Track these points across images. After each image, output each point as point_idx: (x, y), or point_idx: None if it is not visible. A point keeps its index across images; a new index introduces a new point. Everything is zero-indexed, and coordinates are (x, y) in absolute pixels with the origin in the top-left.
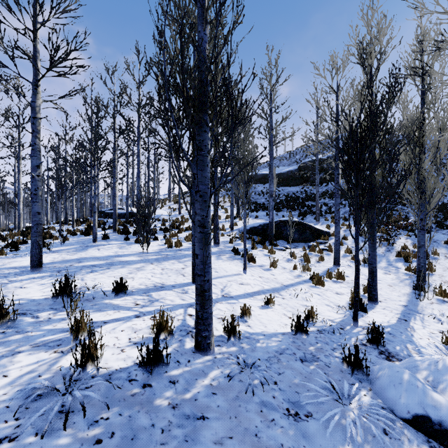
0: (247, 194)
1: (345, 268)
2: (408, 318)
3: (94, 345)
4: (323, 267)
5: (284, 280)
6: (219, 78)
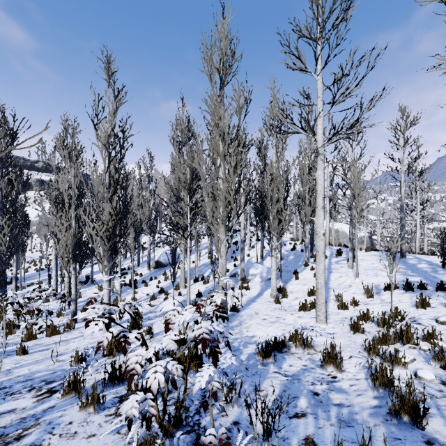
0: (353, 221)
1: (307, 323)
2: (257, 295)
3: (313, 255)
4: (334, 318)
5: (338, 292)
6: (308, 201)
